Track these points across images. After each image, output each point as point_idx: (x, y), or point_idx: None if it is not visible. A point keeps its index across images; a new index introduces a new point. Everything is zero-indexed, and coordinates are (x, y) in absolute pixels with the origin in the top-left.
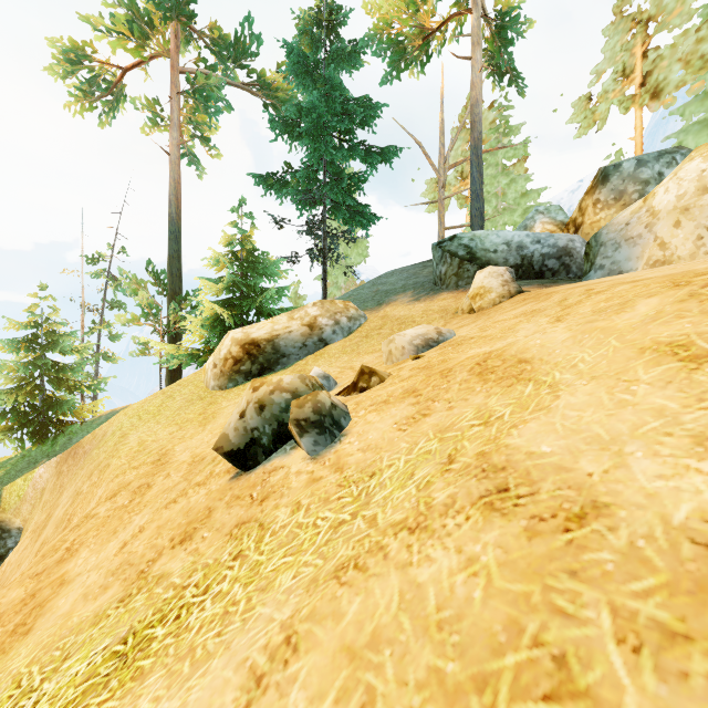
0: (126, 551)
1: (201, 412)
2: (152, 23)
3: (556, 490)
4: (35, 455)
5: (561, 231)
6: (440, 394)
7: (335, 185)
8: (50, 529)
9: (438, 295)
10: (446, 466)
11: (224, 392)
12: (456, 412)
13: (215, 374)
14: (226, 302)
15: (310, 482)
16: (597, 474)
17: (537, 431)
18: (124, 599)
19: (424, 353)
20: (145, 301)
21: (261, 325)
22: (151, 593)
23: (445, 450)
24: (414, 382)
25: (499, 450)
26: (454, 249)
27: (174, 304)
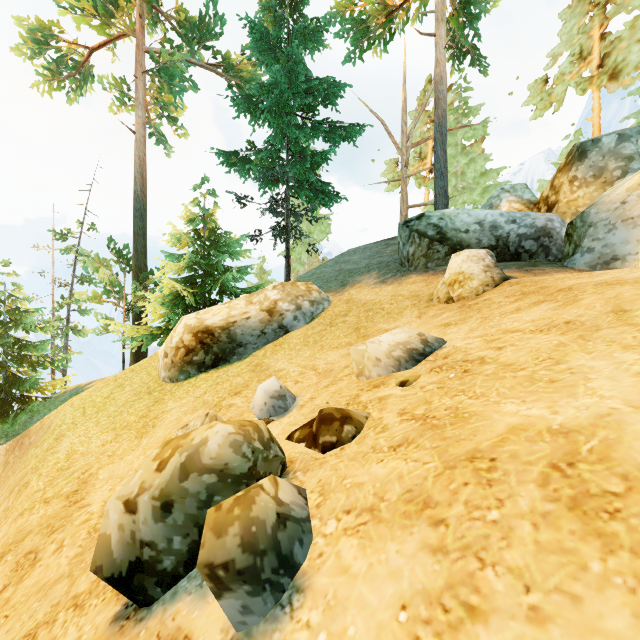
0: None
1: (144, 413)
2: (116, 2)
3: None
4: None
5: (529, 210)
6: (492, 542)
7: (298, 163)
8: None
9: (406, 278)
10: None
11: (173, 385)
12: None
13: (165, 364)
14: (188, 280)
15: None
16: None
17: None
18: None
19: (409, 371)
20: (106, 279)
21: (217, 311)
22: None
23: None
24: (421, 471)
25: None
26: (422, 228)
27: (135, 282)
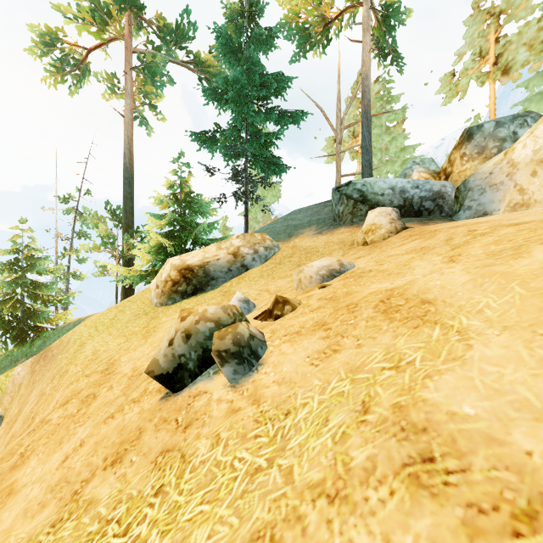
0: (66, 466)
1: (145, 325)
2: (110, 13)
3: (492, 470)
4: (17, 355)
5: (433, 178)
6: (349, 330)
7: (255, 141)
8: (19, 424)
9: (337, 230)
10: (361, 415)
11: (164, 308)
12: (365, 350)
13: (157, 293)
14: (168, 234)
15: (229, 413)
16: (538, 453)
17: (455, 387)
18: (55, 523)
19: (328, 282)
20: (104, 233)
21: (195, 254)
22: (78, 522)
23: (358, 395)
24: (323, 314)
25: (416, 405)
26: (349, 192)
27: (127, 235)
